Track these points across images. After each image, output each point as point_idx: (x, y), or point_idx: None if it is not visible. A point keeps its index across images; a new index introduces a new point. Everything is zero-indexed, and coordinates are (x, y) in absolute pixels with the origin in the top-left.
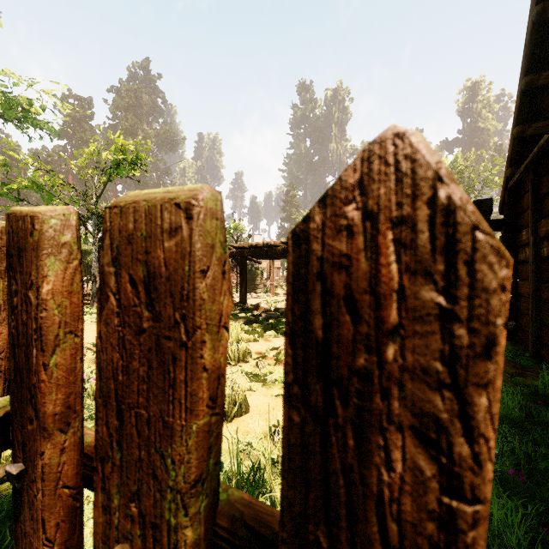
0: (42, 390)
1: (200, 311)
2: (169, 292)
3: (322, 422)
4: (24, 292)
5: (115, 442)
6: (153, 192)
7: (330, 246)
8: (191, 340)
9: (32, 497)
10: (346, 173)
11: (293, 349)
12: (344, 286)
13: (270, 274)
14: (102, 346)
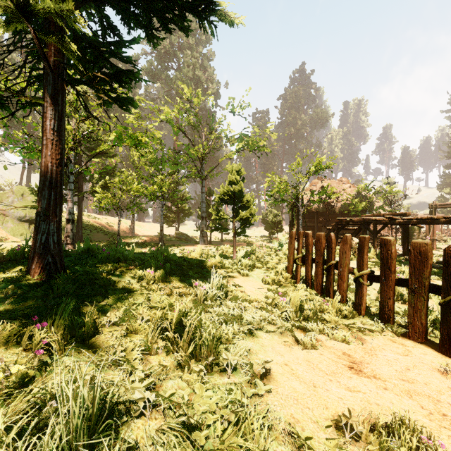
0: (391, 266)
1: (429, 256)
2: (423, 254)
3: (447, 267)
4: (386, 251)
5: (413, 272)
6: (419, 240)
7: (448, 252)
8: (427, 260)
9: (387, 284)
10: (450, 245)
11: (443, 261)
12: (449, 255)
13: (429, 230)
14: (410, 260)
